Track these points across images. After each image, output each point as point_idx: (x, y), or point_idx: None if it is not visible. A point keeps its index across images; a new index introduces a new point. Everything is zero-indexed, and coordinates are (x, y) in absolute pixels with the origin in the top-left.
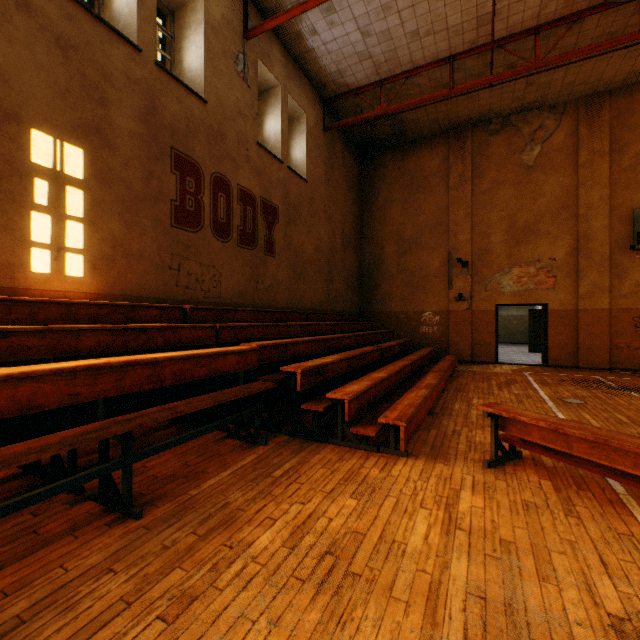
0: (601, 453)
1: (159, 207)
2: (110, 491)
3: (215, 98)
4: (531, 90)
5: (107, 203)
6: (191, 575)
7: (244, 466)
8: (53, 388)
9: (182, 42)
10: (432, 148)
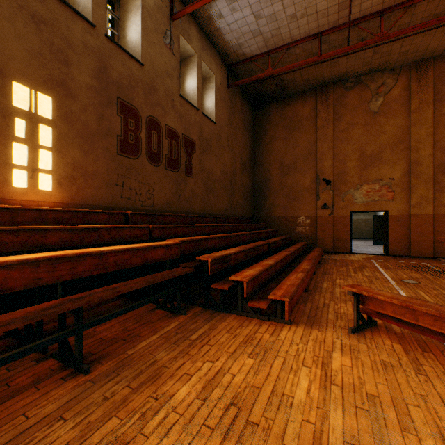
0: (442, 324)
1: (108, 140)
2: (66, 352)
3: (149, 62)
4: (376, 57)
5: (70, 137)
6: (124, 423)
7: (169, 331)
8: (20, 274)
9: (126, 22)
10: (305, 100)
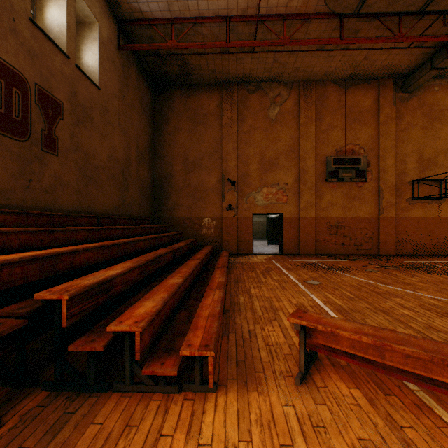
0: (417, 362)
1: None
2: None
3: None
4: (276, 66)
5: None
6: None
7: None
8: None
9: None
10: (210, 93)
